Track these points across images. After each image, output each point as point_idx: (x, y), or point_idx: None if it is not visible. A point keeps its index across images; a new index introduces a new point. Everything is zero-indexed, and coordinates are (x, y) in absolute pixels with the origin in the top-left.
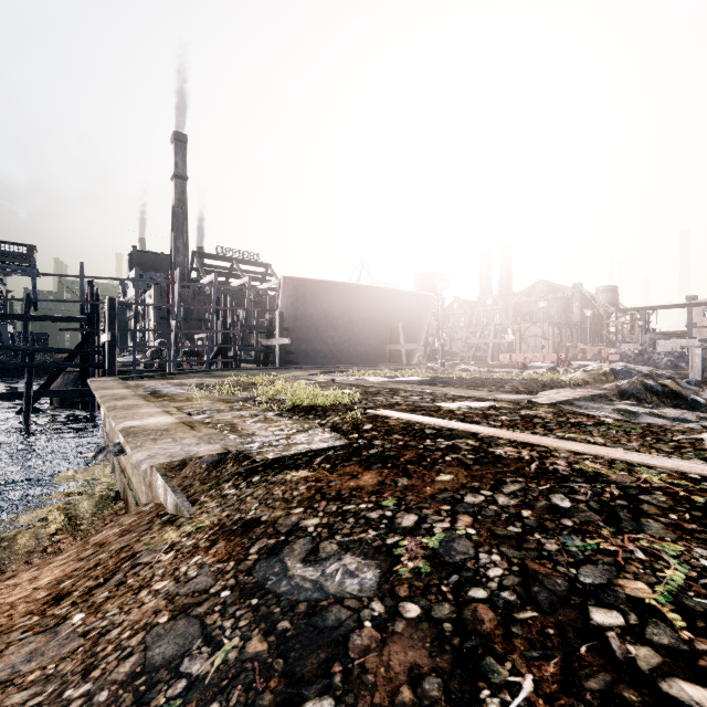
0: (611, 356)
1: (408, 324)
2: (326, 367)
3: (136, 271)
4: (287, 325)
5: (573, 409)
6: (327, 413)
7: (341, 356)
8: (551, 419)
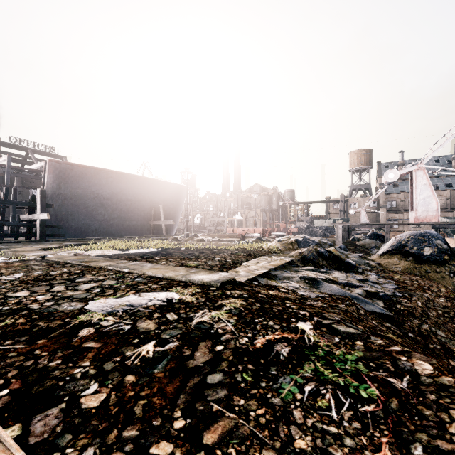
0: (293, 229)
1: (168, 206)
2: (91, 239)
3: None
4: (55, 202)
5: (269, 282)
6: None
7: (112, 229)
8: (228, 341)
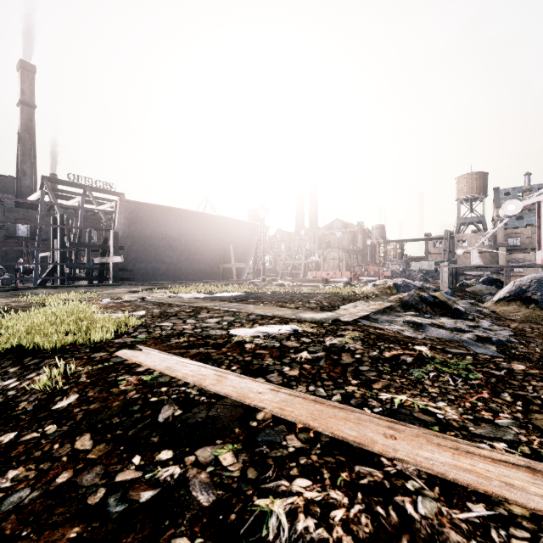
0: (385, 273)
1: (238, 247)
2: (162, 283)
3: None
4: (125, 244)
5: (372, 324)
6: (42, 363)
7: (180, 273)
8: (362, 353)
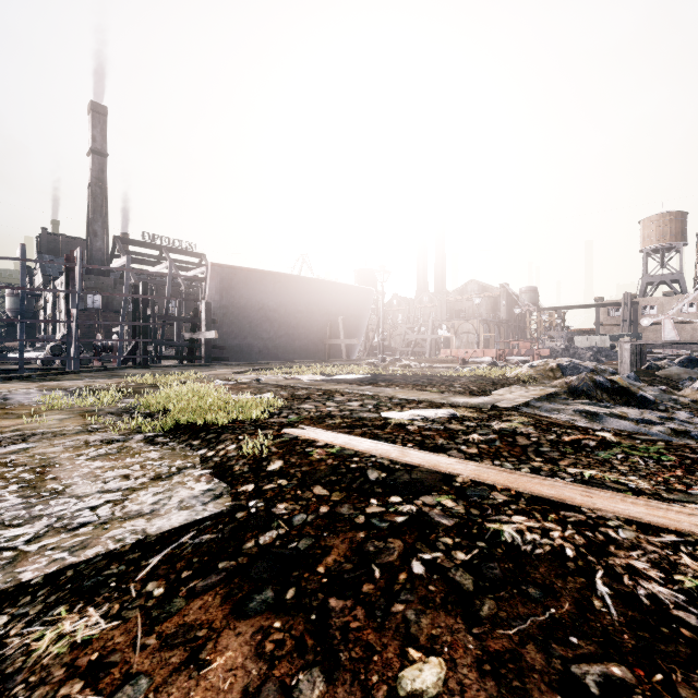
0: (541, 351)
1: (348, 318)
2: (259, 363)
3: (22, 248)
4: (216, 317)
5: (536, 412)
6: (221, 437)
7: (278, 351)
8: (538, 437)
